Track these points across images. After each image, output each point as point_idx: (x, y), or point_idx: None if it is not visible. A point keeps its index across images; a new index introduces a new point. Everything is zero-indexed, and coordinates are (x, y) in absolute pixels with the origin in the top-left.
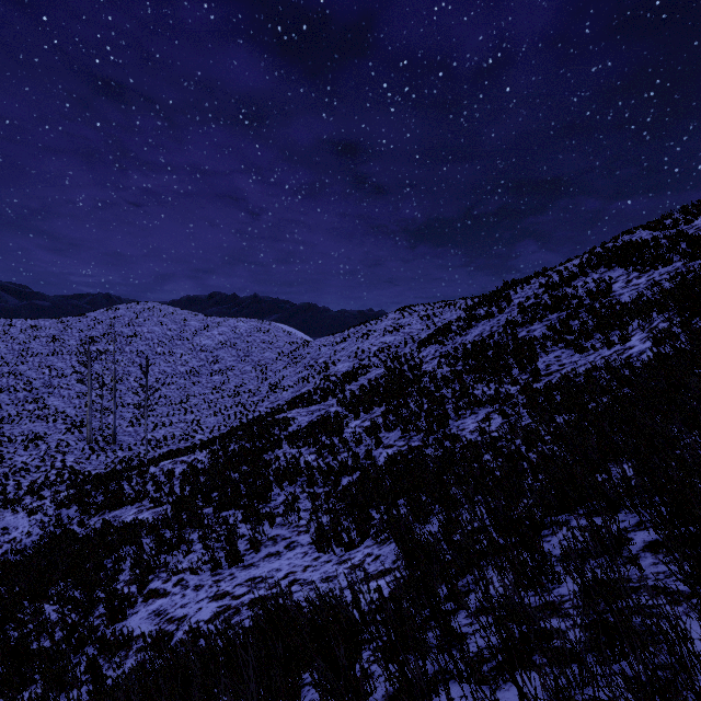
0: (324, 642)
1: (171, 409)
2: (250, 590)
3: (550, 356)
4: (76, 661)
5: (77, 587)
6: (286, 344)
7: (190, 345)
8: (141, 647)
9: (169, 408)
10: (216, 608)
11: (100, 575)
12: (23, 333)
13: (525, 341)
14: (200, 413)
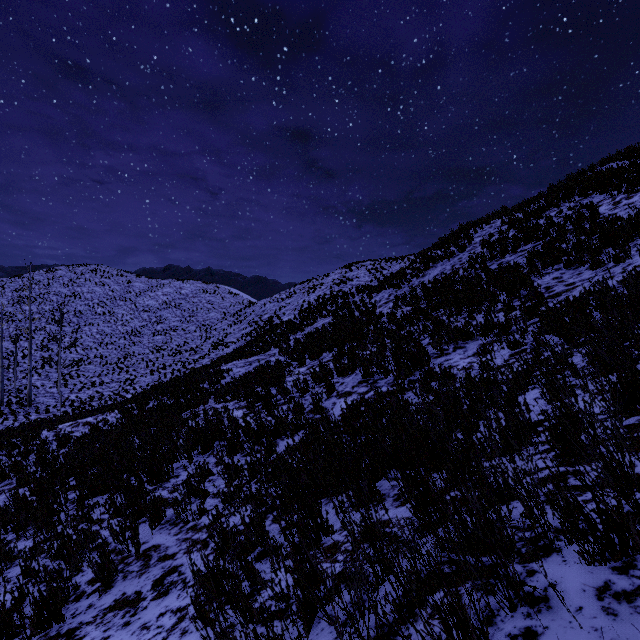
0: None
1: (105, 368)
2: None
3: (546, 278)
4: None
5: None
6: (232, 305)
7: (132, 305)
8: None
9: (103, 367)
10: None
11: None
12: None
13: (504, 268)
14: (136, 372)
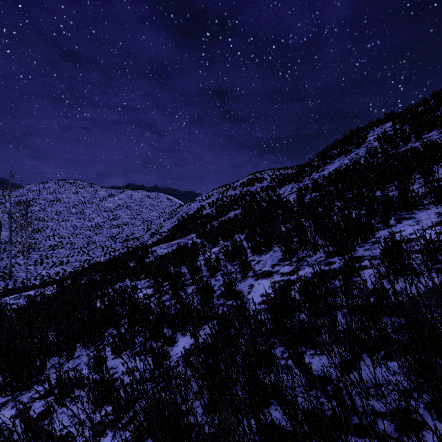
0: None
1: (73, 252)
2: None
3: None
4: None
5: None
6: (167, 206)
7: (96, 207)
8: None
9: (71, 251)
10: None
11: None
12: None
13: (418, 148)
14: (94, 254)
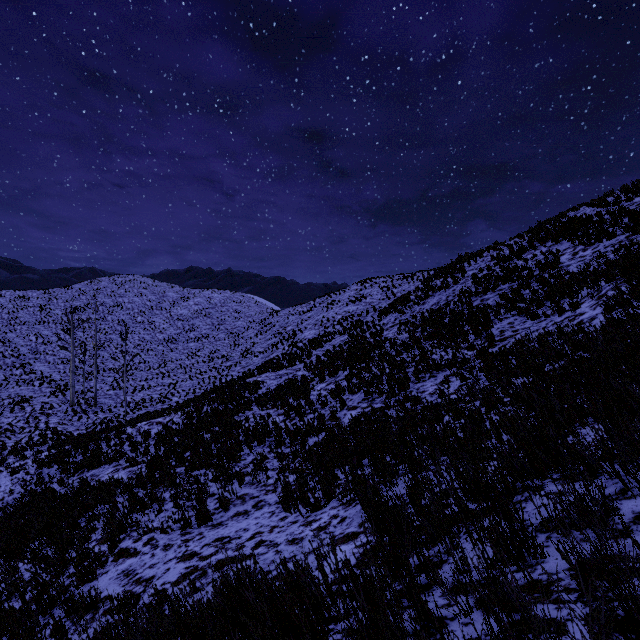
0: (287, 638)
1: (150, 373)
2: (217, 551)
3: (503, 323)
4: (44, 622)
5: (50, 546)
6: (257, 313)
7: (167, 314)
8: (108, 610)
9: (147, 372)
10: (183, 569)
11: (73, 534)
12: (12, 303)
13: (479, 309)
14: (177, 377)
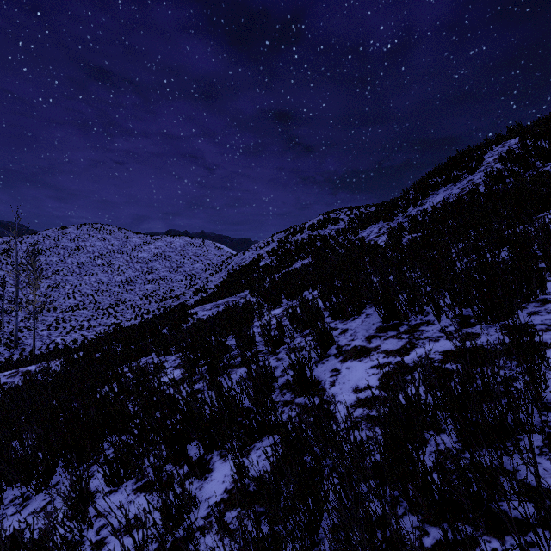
0: None
1: (96, 313)
2: None
3: None
4: None
5: None
6: (216, 256)
7: (127, 257)
8: None
9: (95, 312)
10: None
11: None
12: None
13: None
14: (123, 317)
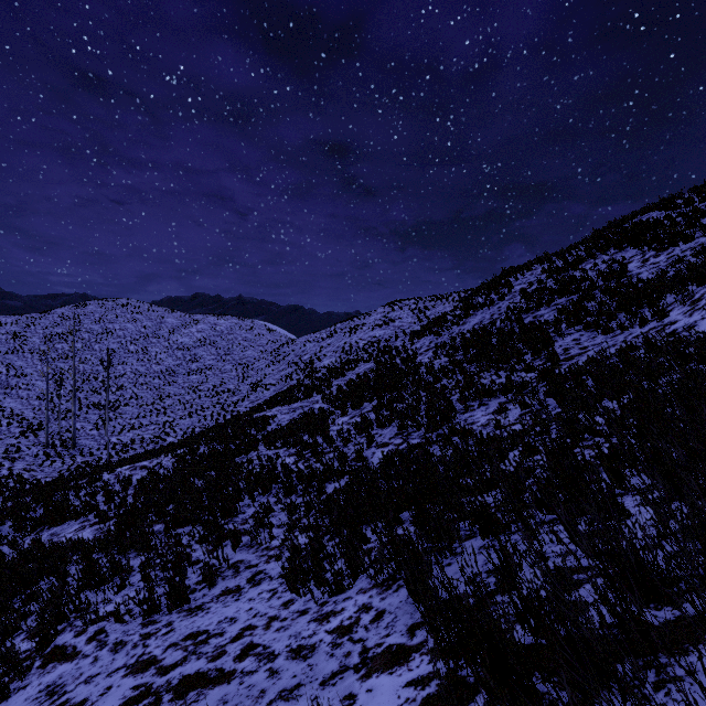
0: None
1: (142, 410)
2: (185, 658)
3: (567, 339)
4: None
5: None
6: (269, 342)
7: (165, 343)
8: None
9: (140, 409)
10: (130, 690)
11: None
12: None
13: (534, 325)
14: (174, 414)
